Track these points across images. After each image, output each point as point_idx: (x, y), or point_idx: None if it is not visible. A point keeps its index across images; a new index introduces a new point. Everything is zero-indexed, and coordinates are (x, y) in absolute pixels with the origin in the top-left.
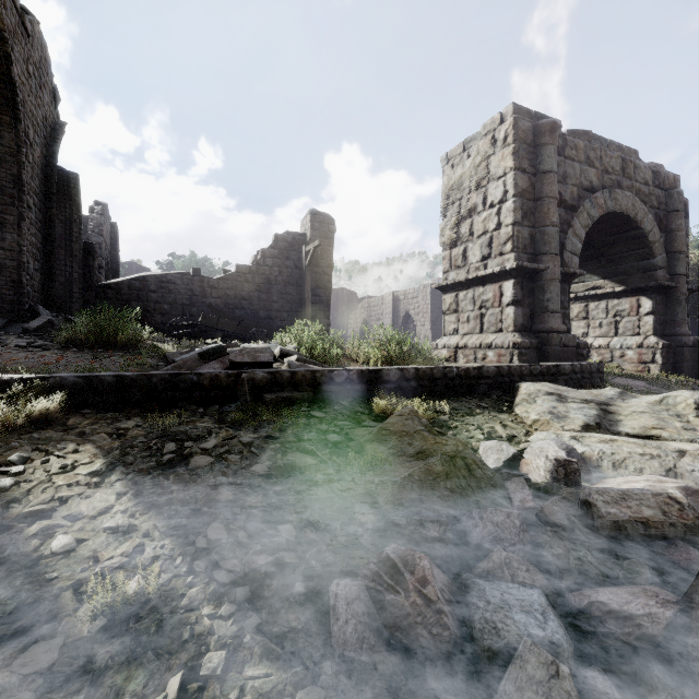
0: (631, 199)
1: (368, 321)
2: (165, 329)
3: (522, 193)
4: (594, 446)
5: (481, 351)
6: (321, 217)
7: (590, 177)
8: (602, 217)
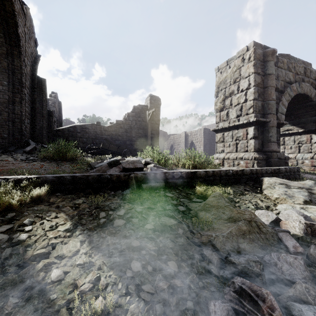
0: (309, 87)
1: (173, 145)
2: (85, 150)
3: (258, 85)
4: (315, 213)
5: (236, 161)
6: (154, 98)
7: (289, 76)
8: (294, 96)
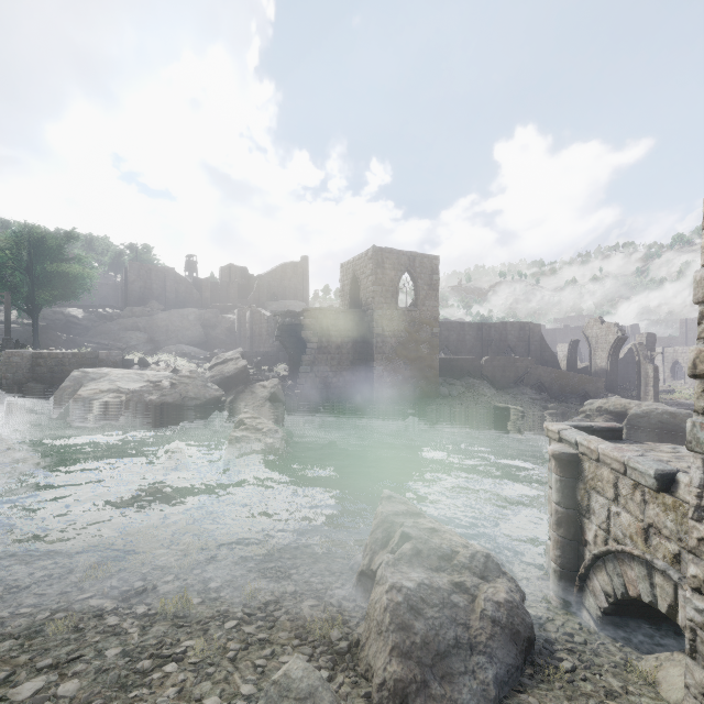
0: None
1: None
2: None
3: None
4: None
5: None
6: (650, 335)
7: None
8: None
